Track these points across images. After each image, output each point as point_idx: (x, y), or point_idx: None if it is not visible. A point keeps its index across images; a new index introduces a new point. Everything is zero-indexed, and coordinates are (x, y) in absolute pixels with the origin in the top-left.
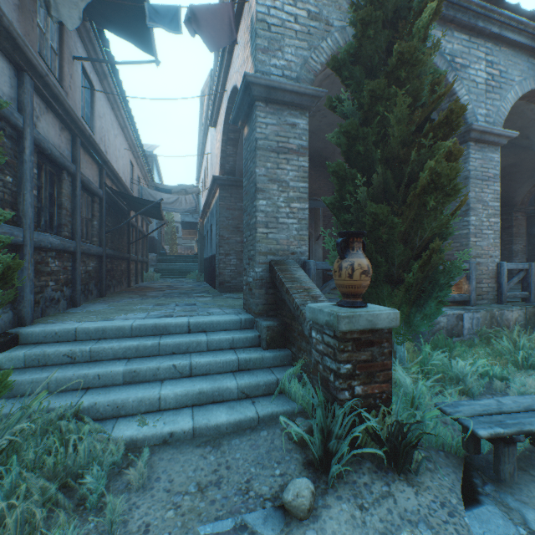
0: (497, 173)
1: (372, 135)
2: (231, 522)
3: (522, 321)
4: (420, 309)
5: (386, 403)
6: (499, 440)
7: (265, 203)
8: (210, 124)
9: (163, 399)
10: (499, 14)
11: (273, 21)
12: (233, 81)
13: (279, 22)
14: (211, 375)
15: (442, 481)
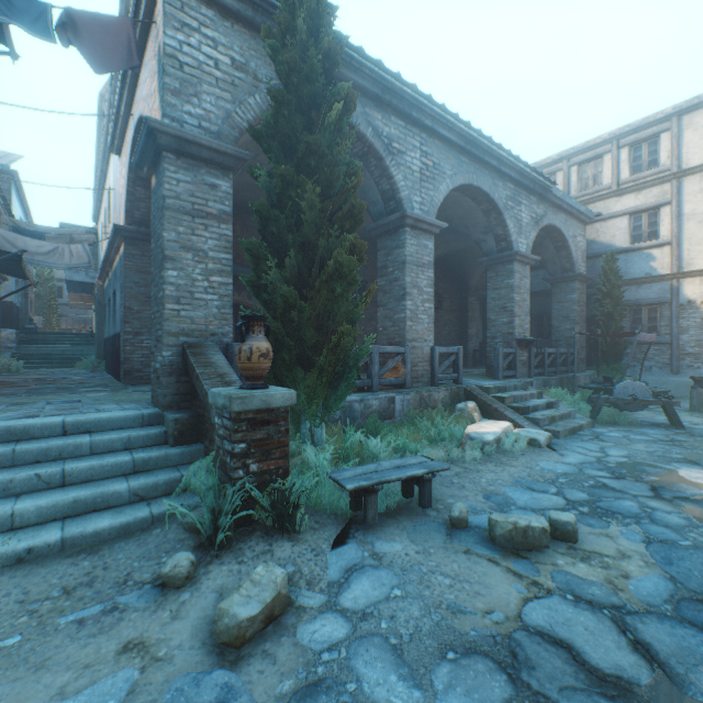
0: (432, 260)
1: (283, 219)
2: (101, 606)
3: (448, 401)
4: (335, 391)
5: (283, 478)
6: (366, 492)
7: (176, 274)
8: (111, 149)
9: (19, 515)
10: (430, 109)
11: (188, 60)
12: (141, 109)
13: (195, 64)
14: (95, 482)
15: (322, 534)
